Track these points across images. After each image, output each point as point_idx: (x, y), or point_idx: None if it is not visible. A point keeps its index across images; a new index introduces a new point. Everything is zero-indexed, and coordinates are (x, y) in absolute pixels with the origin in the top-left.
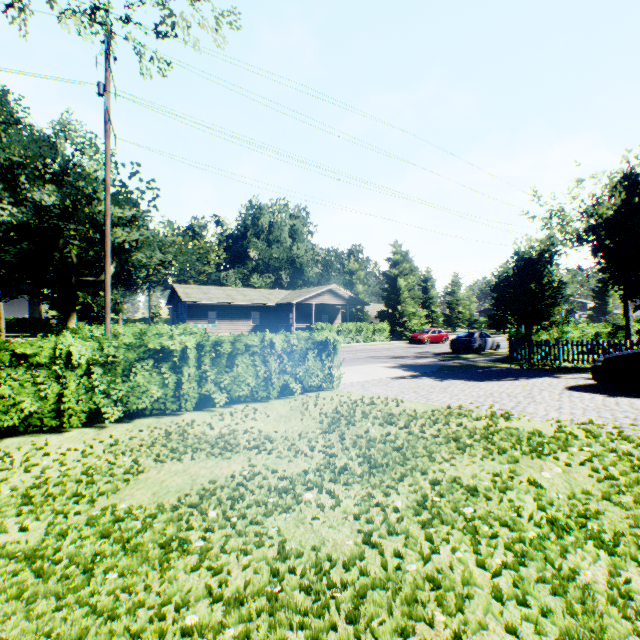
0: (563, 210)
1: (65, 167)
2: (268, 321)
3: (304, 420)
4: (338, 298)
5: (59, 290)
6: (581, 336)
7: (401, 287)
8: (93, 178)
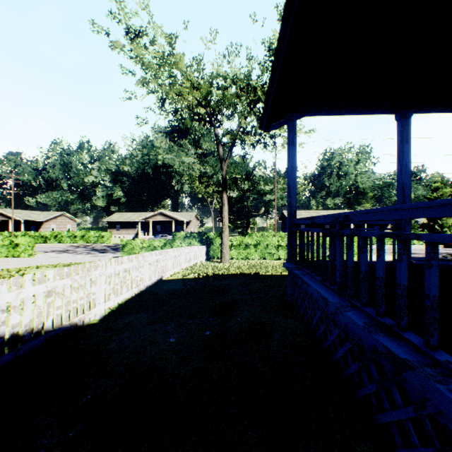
0: None
1: (245, 169)
2: None
3: None
4: None
5: (242, 218)
6: None
7: None
8: (259, 177)
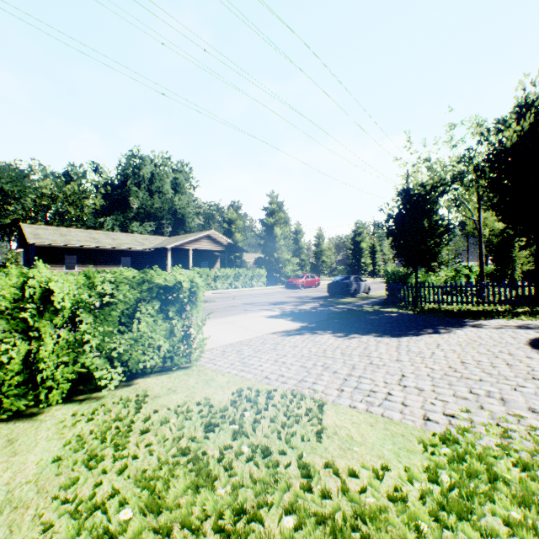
0: (430, 159)
1: None
2: (141, 267)
3: (48, 536)
4: (217, 244)
5: None
6: (437, 279)
7: (277, 235)
8: None
